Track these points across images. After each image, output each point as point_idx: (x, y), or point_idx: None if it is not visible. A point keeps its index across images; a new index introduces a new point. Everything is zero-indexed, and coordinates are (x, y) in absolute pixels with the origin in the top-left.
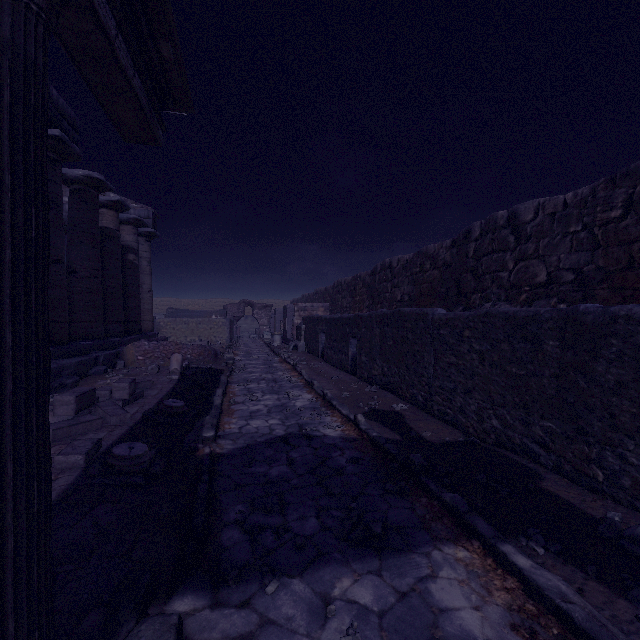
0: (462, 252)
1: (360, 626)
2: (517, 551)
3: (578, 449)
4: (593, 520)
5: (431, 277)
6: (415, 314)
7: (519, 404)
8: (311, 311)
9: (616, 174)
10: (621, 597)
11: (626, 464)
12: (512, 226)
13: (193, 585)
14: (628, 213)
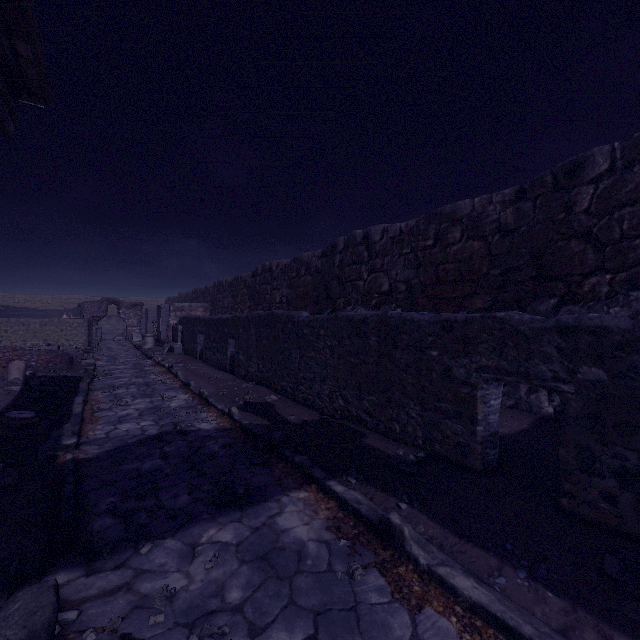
0: (330, 262)
1: (221, 555)
2: (338, 483)
3: (387, 413)
4: (389, 457)
5: (306, 282)
6: (285, 316)
7: (355, 385)
8: (189, 311)
9: (430, 214)
10: (392, 496)
11: (410, 418)
12: (366, 244)
13: (65, 565)
14: (437, 243)
